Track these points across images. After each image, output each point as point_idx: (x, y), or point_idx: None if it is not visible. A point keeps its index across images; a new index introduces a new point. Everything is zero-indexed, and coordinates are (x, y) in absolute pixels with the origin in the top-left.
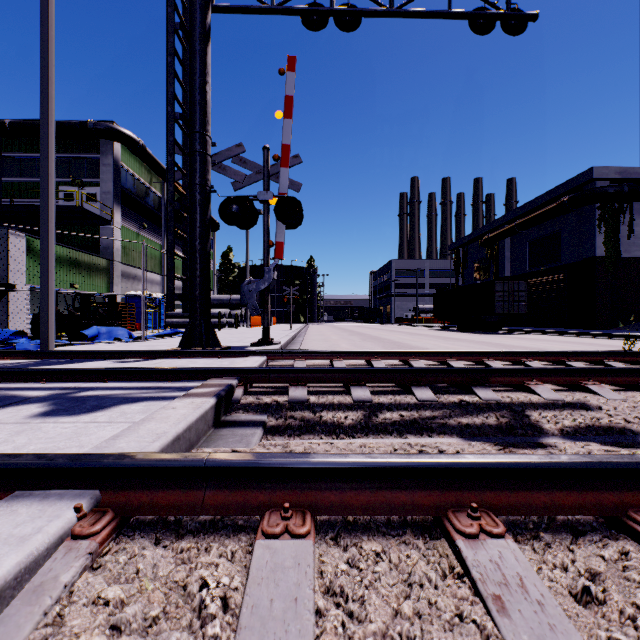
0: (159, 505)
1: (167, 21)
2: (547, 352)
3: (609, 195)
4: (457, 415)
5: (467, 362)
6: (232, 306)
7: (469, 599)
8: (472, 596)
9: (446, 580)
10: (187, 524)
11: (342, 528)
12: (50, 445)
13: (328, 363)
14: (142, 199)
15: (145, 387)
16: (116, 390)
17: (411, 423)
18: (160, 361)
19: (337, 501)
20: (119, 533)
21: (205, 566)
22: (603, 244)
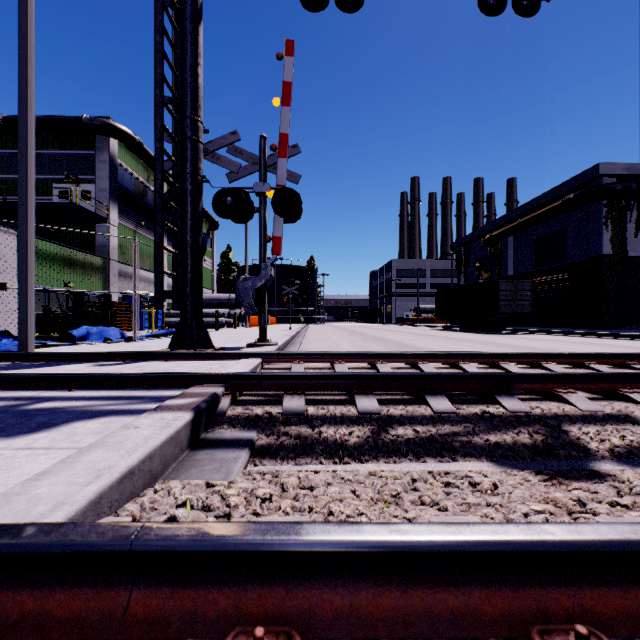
0: (52, 618)
1: None
2: (567, 354)
3: (616, 192)
4: (482, 431)
5: (479, 365)
6: (231, 306)
7: None
8: None
9: None
10: None
11: None
12: None
13: (329, 366)
14: (139, 197)
15: (114, 397)
16: (78, 401)
17: (429, 442)
18: (144, 364)
19: (345, 608)
20: None
21: None
22: (610, 242)
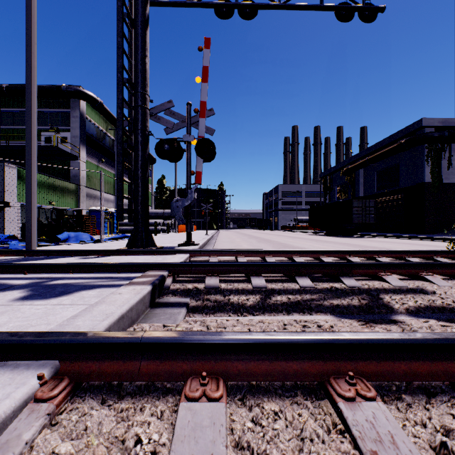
0: (105, 373)
1: (117, 12)
2: (392, 251)
3: (434, 138)
4: (329, 298)
5: (334, 258)
6: (165, 217)
7: (351, 454)
8: (353, 451)
9: (331, 436)
10: (127, 387)
11: (247, 391)
12: (25, 323)
13: (234, 259)
14: (100, 141)
15: (100, 277)
16: (78, 279)
17: (296, 304)
18: (112, 257)
19: (243, 369)
20: (73, 395)
21: (139, 424)
22: (430, 173)
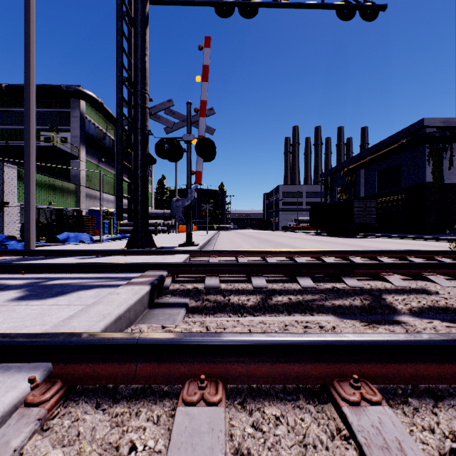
0: (99, 375)
1: (117, 10)
2: (394, 251)
3: (435, 138)
4: (331, 298)
5: (335, 258)
6: (165, 218)
7: None
8: None
9: (336, 443)
10: (122, 391)
11: (247, 394)
12: (19, 324)
13: (234, 259)
14: (101, 141)
15: (98, 277)
16: (76, 279)
17: (297, 304)
18: (111, 257)
19: (243, 372)
20: (66, 399)
21: (134, 430)
22: (431, 173)
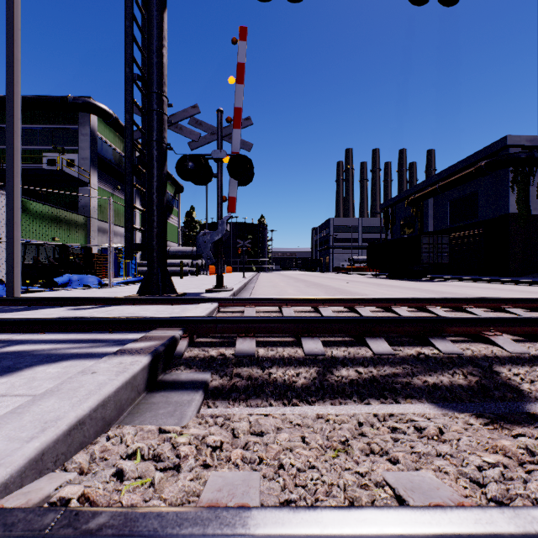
0: None
1: None
2: (486, 299)
3: (521, 160)
4: (420, 372)
5: (409, 308)
6: (194, 257)
7: None
8: None
9: None
10: None
11: None
12: None
13: (277, 309)
14: (116, 165)
15: (81, 340)
16: (47, 344)
17: (371, 383)
18: (114, 308)
19: None
20: None
21: None
22: (516, 203)
